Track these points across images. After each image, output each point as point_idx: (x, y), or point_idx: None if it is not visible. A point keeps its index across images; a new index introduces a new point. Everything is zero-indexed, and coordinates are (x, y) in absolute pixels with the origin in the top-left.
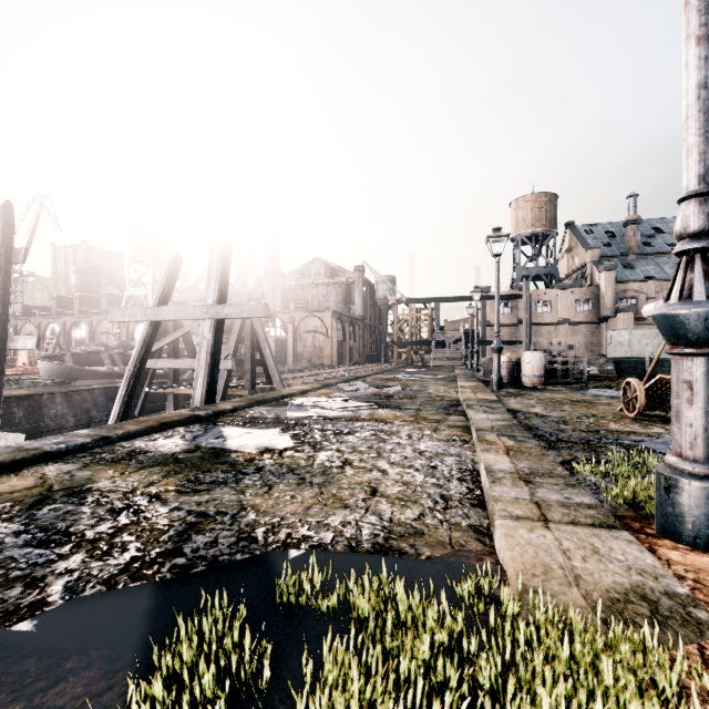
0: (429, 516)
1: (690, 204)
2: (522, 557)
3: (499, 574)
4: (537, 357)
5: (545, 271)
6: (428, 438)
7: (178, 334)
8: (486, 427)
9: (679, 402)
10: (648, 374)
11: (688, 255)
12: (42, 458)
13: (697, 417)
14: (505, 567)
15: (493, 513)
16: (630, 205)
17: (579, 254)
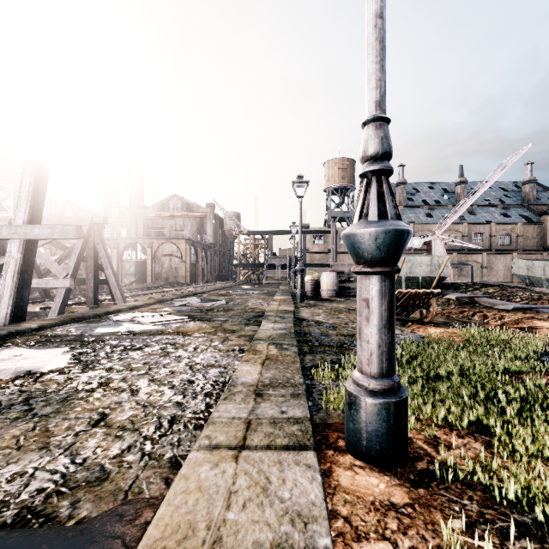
0: (135, 450)
1: (369, 128)
2: (172, 515)
3: None
4: (331, 276)
5: (347, 215)
6: (211, 349)
7: None
8: (265, 336)
9: (361, 320)
10: None
11: (368, 177)
12: None
13: (373, 334)
14: (144, 536)
15: (196, 442)
16: (400, 172)
17: None
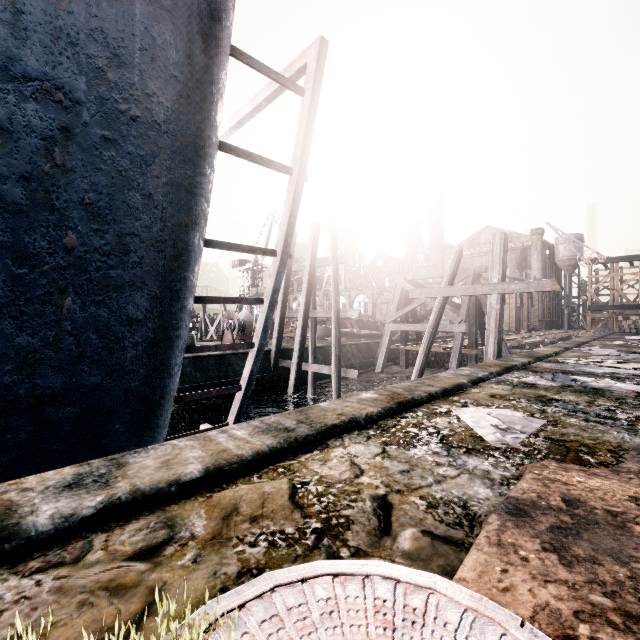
0: None
1: None
2: None
3: None
4: None
5: None
6: None
7: (415, 304)
8: None
9: None
10: None
11: None
12: (480, 380)
13: None
14: None
15: None
16: None
17: None
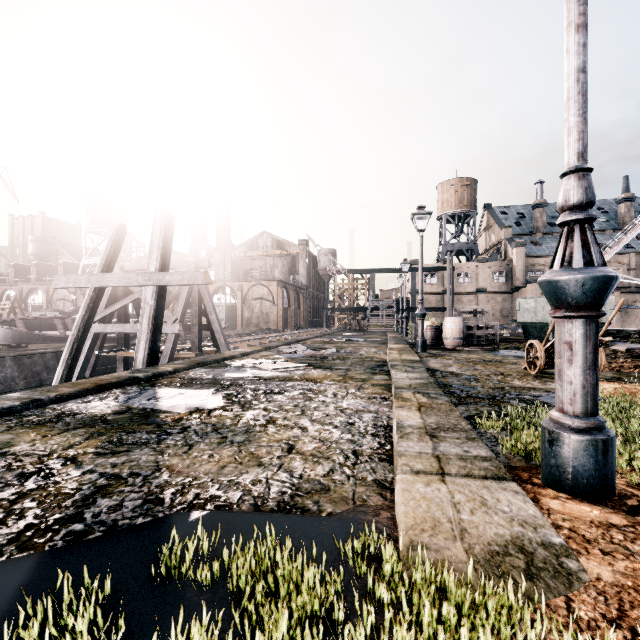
0: (338, 472)
1: (571, 179)
2: (414, 512)
3: (384, 532)
4: (457, 322)
5: (466, 247)
6: (351, 396)
7: (128, 300)
8: (405, 385)
9: (561, 362)
10: (547, 337)
11: (569, 226)
12: None
13: (576, 375)
14: (398, 523)
15: (396, 468)
16: (538, 190)
17: (495, 232)
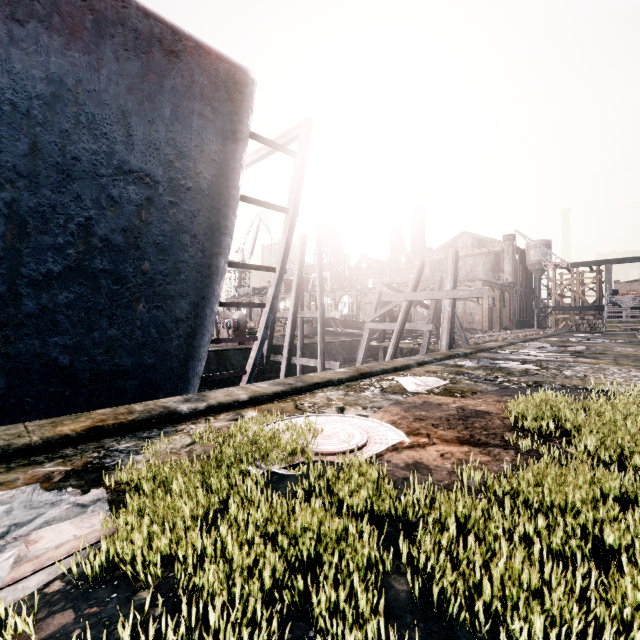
0: None
1: None
2: None
3: None
4: None
5: None
6: (635, 371)
7: (391, 306)
8: None
9: None
10: None
11: None
12: (424, 363)
13: None
14: None
15: None
16: None
17: None
